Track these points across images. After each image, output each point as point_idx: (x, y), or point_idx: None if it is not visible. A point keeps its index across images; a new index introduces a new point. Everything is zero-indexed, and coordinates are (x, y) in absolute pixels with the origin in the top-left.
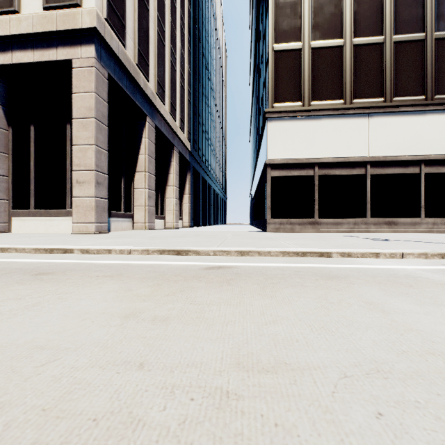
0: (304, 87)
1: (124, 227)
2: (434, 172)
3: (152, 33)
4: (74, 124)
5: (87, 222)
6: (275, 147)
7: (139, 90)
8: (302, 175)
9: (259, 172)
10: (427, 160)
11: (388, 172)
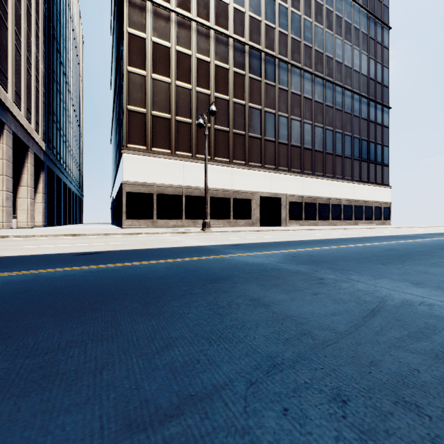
0: (147, 138)
1: None
2: (214, 196)
3: (10, 46)
4: None
5: None
6: (129, 173)
7: None
8: (146, 192)
9: (118, 183)
10: (211, 190)
11: (193, 194)
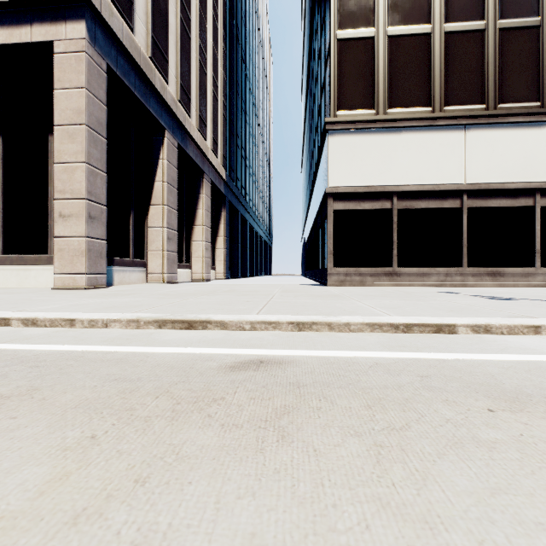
0: (378, 90)
1: (134, 279)
2: None
3: (173, 19)
4: (55, 134)
5: (75, 273)
6: (339, 171)
7: (154, 93)
8: (375, 209)
9: (314, 207)
10: (544, 188)
11: (491, 204)
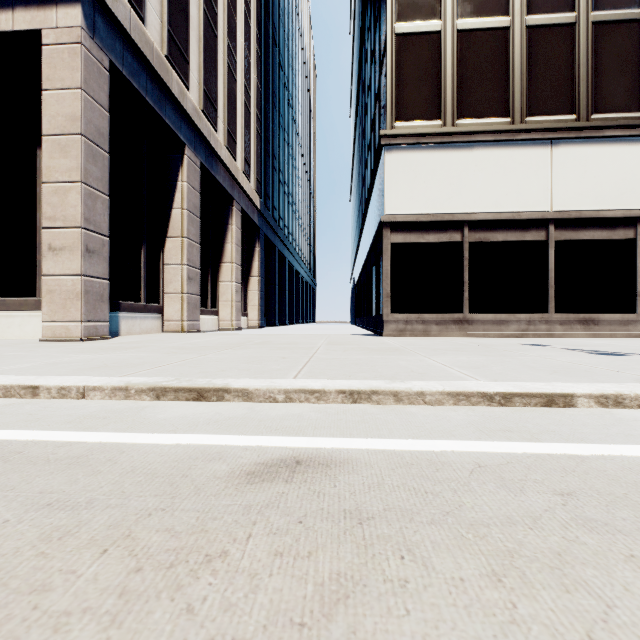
0: (445, 96)
1: (146, 327)
2: None
3: (195, 11)
4: (44, 146)
5: (69, 320)
6: (398, 195)
7: (171, 100)
8: (441, 242)
9: (367, 241)
10: None
11: (583, 236)
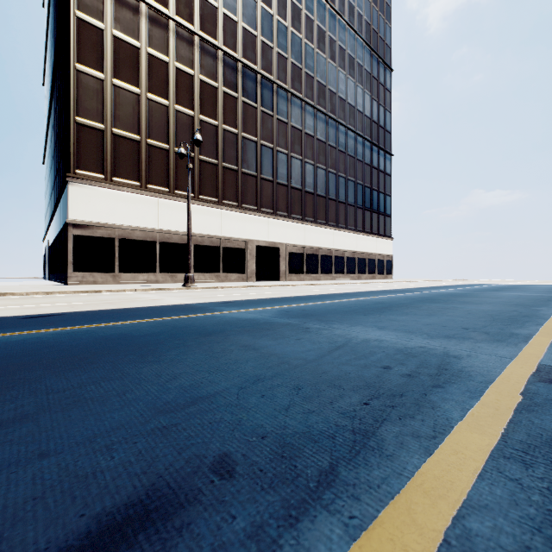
0: (106, 164)
1: None
2: (199, 244)
3: None
4: None
5: None
6: (78, 209)
7: None
8: (105, 237)
9: (59, 222)
10: (195, 236)
11: (171, 241)
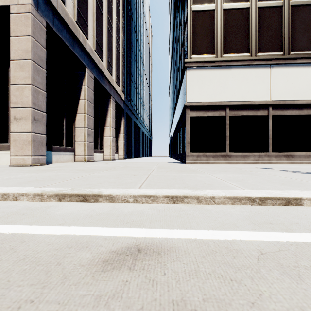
0: (217, 42)
1: (66, 159)
2: None
3: (91, 0)
4: (11, 65)
5: (24, 155)
6: (193, 92)
7: (79, 44)
8: (215, 116)
9: (177, 116)
10: None
11: (286, 113)
